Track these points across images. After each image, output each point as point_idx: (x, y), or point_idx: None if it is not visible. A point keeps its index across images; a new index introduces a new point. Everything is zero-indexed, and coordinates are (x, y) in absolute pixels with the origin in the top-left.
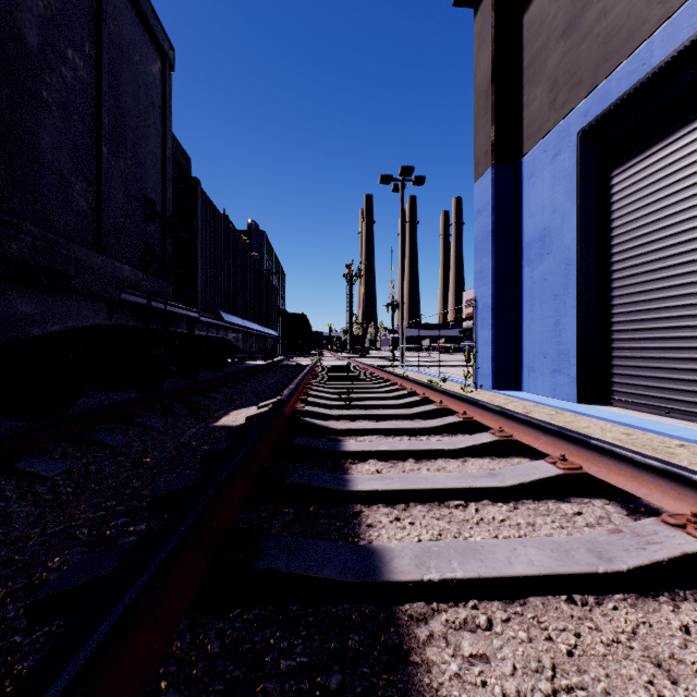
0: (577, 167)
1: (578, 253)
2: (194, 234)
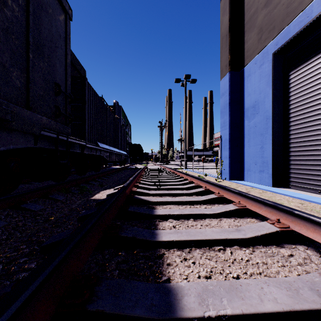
0: (272, 70)
1: (273, 112)
2: (84, 104)
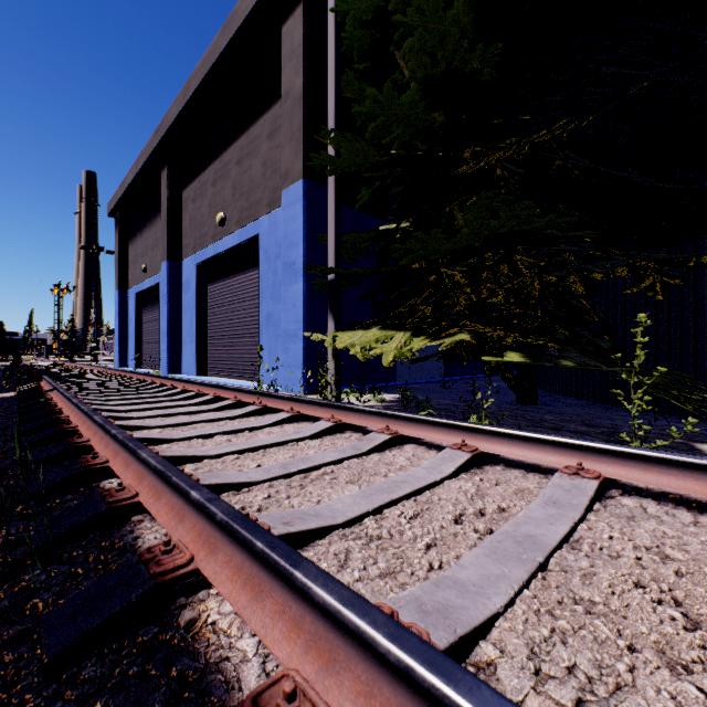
0: (135, 303)
1: (135, 327)
2: None
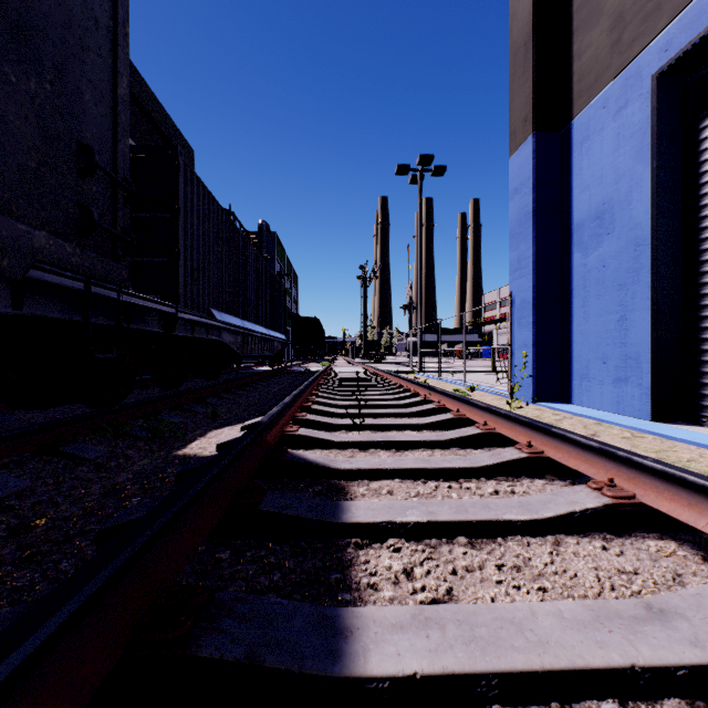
0: (653, 118)
1: (655, 228)
2: (175, 214)
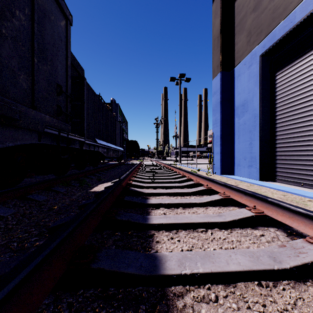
0: (260, 71)
1: (260, 111)
2: (83, 103)
